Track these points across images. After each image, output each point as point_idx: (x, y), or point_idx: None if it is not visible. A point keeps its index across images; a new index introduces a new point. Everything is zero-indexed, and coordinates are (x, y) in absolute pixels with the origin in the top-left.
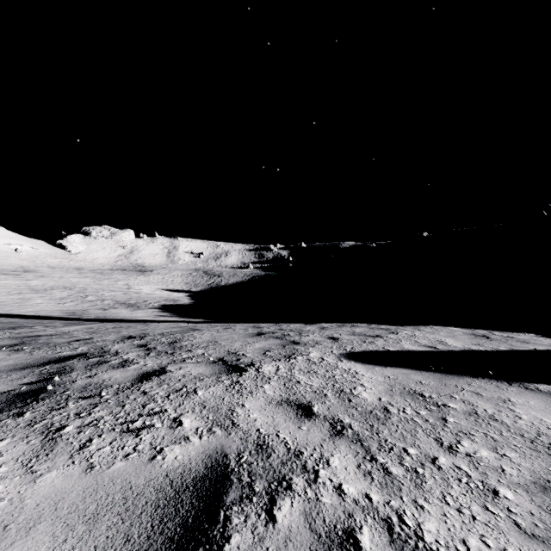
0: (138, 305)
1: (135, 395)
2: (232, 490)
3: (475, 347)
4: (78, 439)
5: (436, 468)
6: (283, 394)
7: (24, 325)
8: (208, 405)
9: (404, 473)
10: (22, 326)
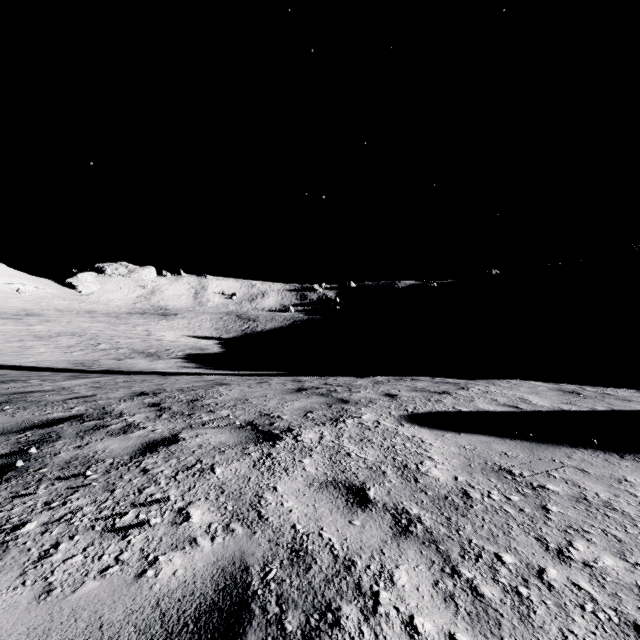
0: (158, 354)
1: (132, 474)
2: (251, 629)
3: (566, 406)
4: (40, 543)
5: (545, 587)
6: (329, 472)
7: (18, 379)
8: (228, 488)
9: (501, 597)
10: (15, 380)
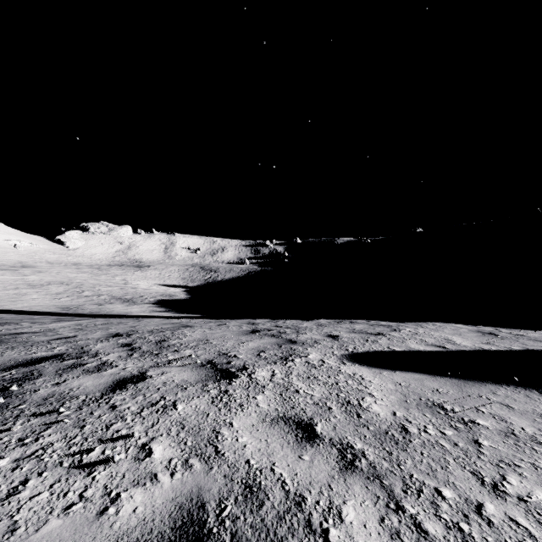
0: (134, 300)
1: (101, 411)
2: None
3: (486, 346)
4: (9, 480)
5: (485, 523)
6: (279, 408)
7: (11, 322)
8: (188, 424)
9: (444, 533)
10: (8, 323)
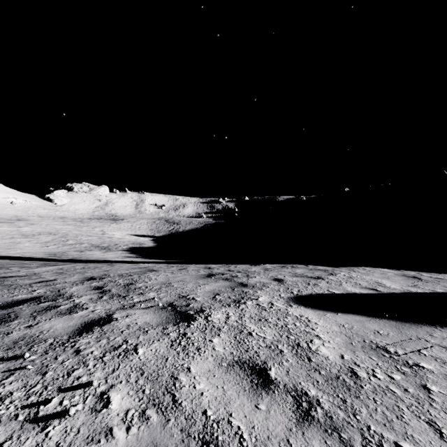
0: (109, 247)
1: (65, 355)
2: None
3: (413, 289)
4: None
5: None
6: (234, 351)
7: (3, 266)
8: (147, 369)
9: None
10: (0, 267)
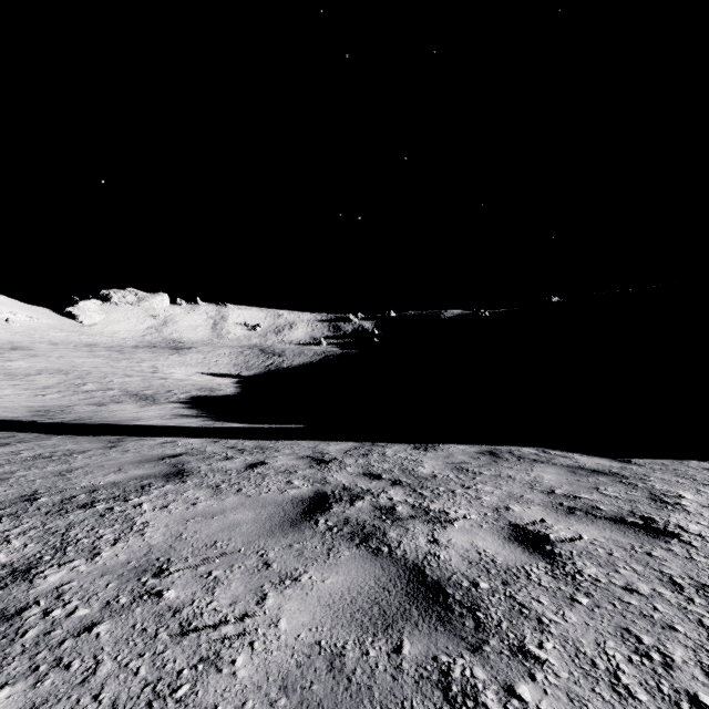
0: (155, 397)
1: None
2: None
3: None
4: None
5: None
6: None
7: None
8: None
9: None
10: None
